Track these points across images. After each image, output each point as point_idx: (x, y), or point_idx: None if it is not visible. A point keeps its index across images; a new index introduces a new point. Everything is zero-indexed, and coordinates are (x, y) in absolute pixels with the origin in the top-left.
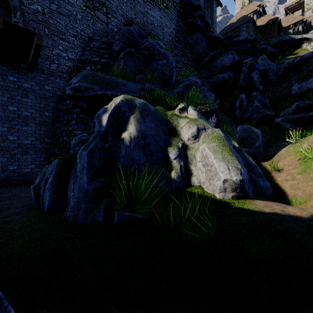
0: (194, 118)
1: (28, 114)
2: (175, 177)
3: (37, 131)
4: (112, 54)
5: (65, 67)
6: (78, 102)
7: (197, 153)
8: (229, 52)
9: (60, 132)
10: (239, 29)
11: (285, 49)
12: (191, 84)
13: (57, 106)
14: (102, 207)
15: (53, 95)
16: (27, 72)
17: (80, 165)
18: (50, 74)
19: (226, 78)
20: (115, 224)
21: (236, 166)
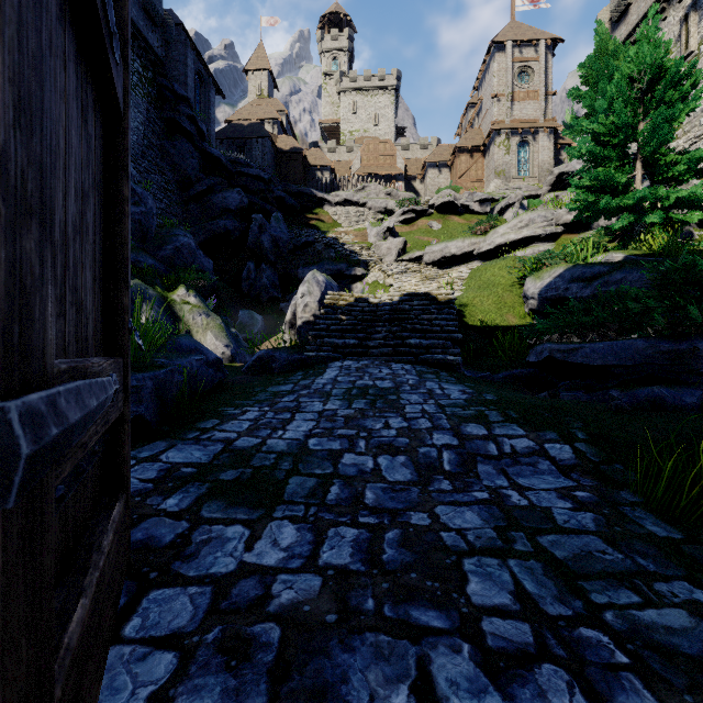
0: (197, 305)
1: None
2: None
3: None
4: None
5: None
6: None
7: (202, 337)
8: (234, 188)
9: None
10: (252, 142)
11: (307, 205)
12: (183, 247)
13: None
14: None
15: None
16: None
17: None
18: None
19: (230, 228)
20: None
21: (230, 345)
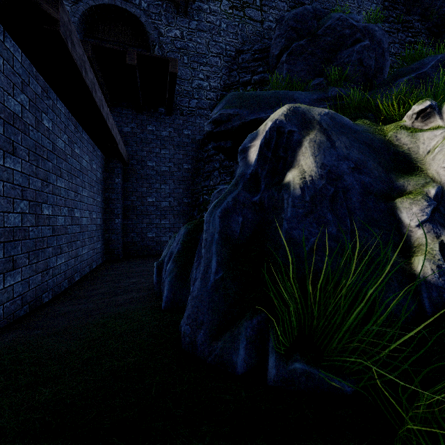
0: None
1: (166, 169)
2: (427, 272)
3: (176, 190)
4: (268, 63)
5: (206, 101)
6: (219, 142)
7: None
8: None
9: (200, 189)
10: None
11: None
12: (431, 70)
13: (197, 155)
14: (242, 331)
15: (193, 141)
16: (165, 117)
17: (207, 234)
18: (189, 114)
19: None
20: (269, 387)
21: None
